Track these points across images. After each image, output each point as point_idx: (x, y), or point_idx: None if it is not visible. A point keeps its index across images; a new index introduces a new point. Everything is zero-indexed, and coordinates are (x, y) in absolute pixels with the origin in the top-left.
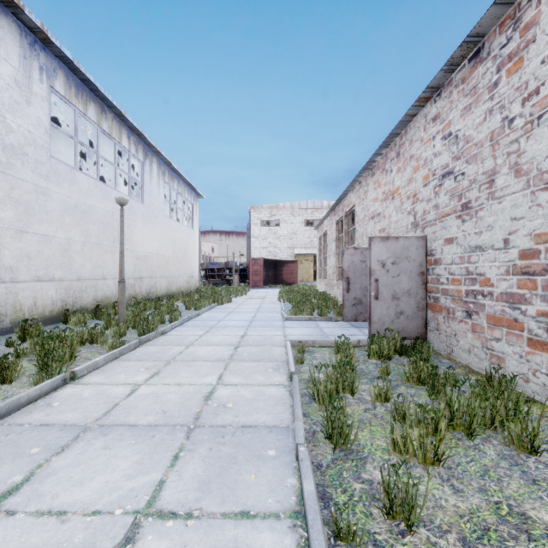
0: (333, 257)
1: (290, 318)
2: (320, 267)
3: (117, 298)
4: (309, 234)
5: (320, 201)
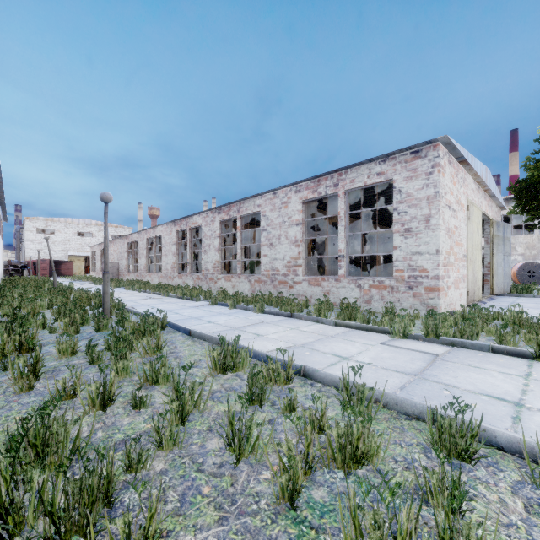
0: (100, 262)
1: (86, 281)
2: (93, 266)
3: (1, 278)
4: (81, 241)
5: (90, 220)
